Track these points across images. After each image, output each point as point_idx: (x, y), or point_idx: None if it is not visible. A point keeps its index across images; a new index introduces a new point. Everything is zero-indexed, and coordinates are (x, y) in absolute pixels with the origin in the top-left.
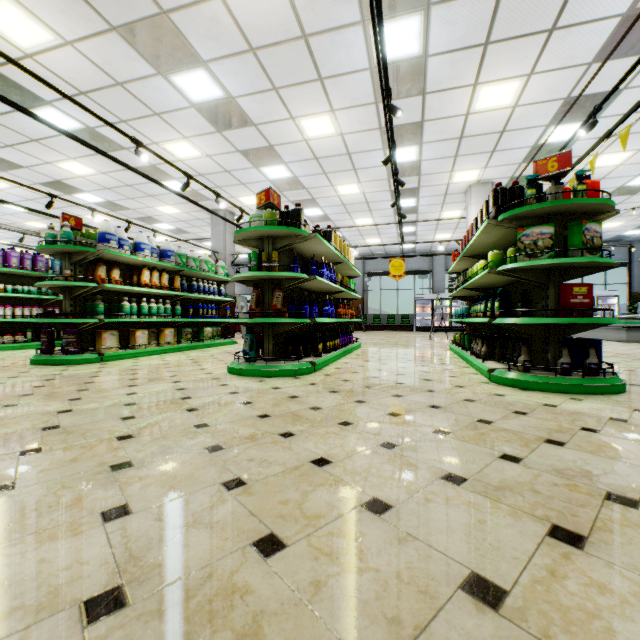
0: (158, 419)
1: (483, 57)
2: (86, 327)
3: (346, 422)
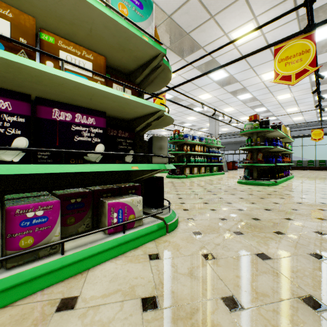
0: (235, 192)
1: None
2: (181, 166)
3: (302, 198)
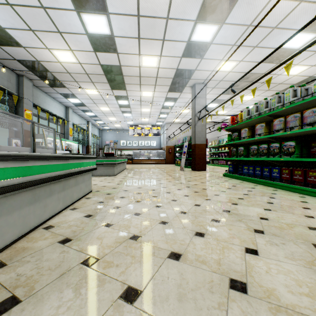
0: None
1: (281, 21)
2: None
3: None
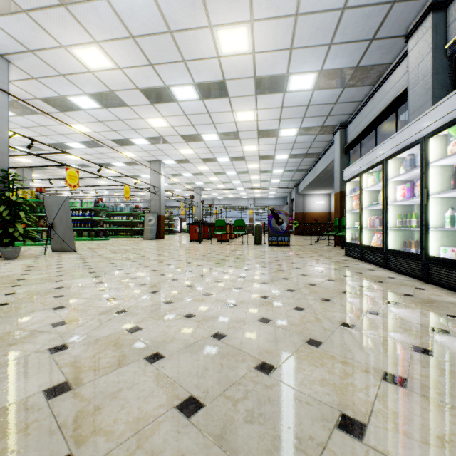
0: None
1: None
2: None
3: None
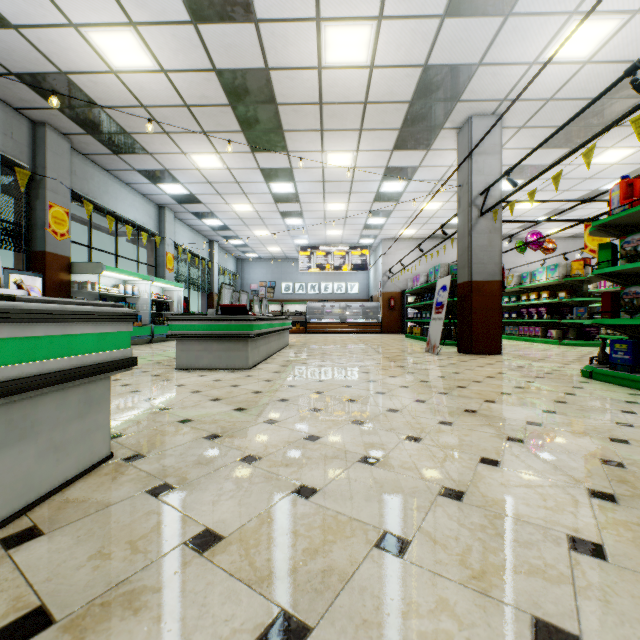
0: None
1: None
2: None
3: None
